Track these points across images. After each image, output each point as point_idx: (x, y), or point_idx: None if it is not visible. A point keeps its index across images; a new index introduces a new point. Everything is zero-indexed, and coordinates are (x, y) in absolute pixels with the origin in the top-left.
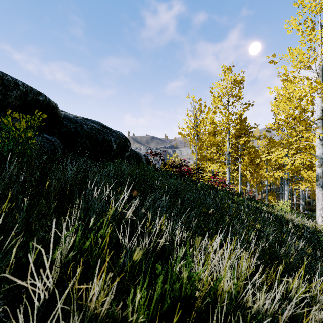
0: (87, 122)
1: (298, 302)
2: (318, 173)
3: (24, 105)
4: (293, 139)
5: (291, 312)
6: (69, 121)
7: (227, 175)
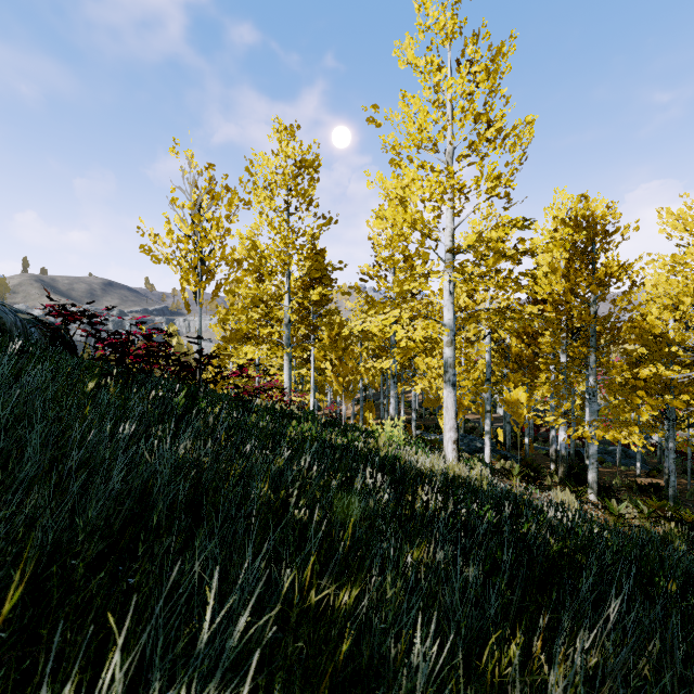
0: None
1: None
2: (447, 358)
3: None
4: (411, 285)
5: None
6: None
7: (286, 371)
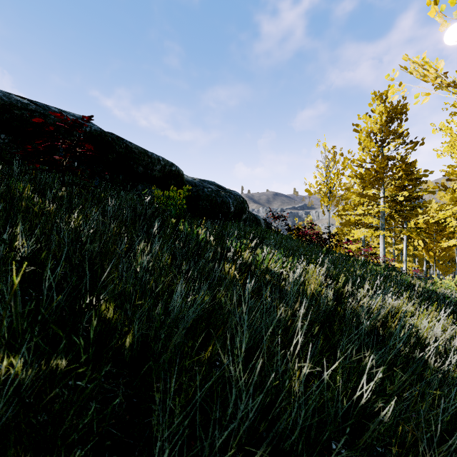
0: (204, 184)
1: (340, 286)
2: None
3: (163, 176)
4: None
5: (337, 291)
6: (189, 185)
7: (381, 245)
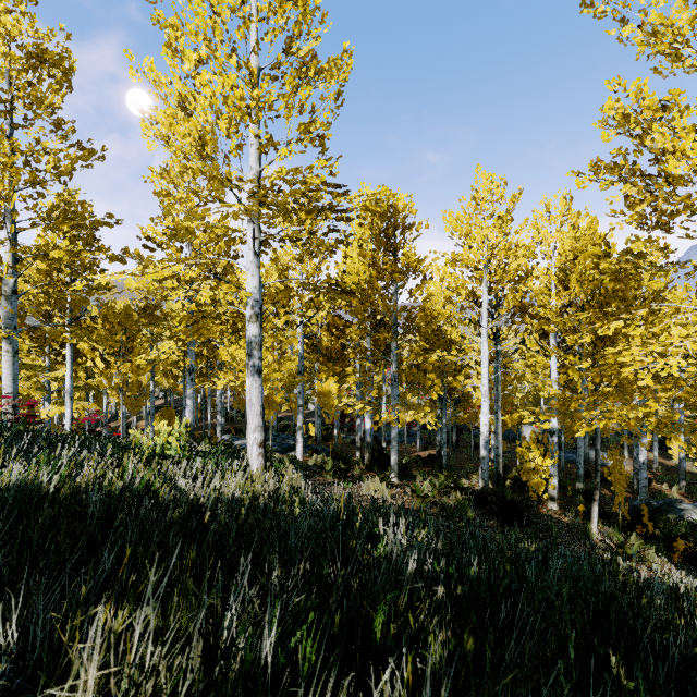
0: None
1: None
2: (251, 337)
3: None
4: (195, 222)
5: None
6: None
7: (6, 369)
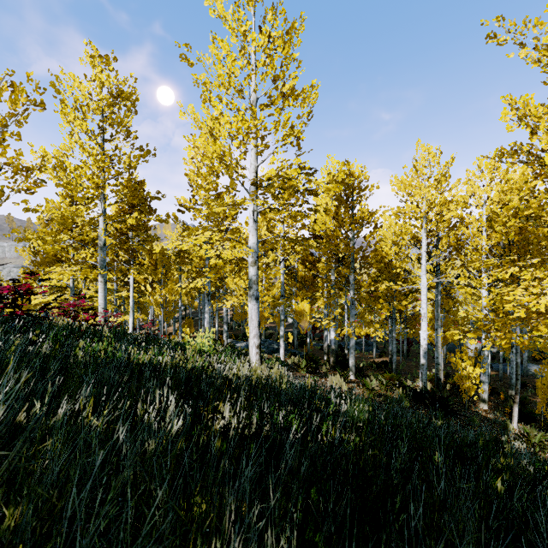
0: None
1: None
2: (251, 276)
3: None
4: (220, 208)
5: None
6: None
7: (100, 293)
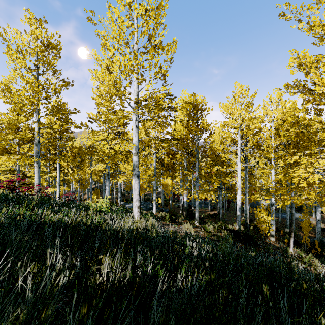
0: None
1: None
2: (134, 162)
3: None
4: (113, 117)
5: None
6: None
7: (36, 174)
